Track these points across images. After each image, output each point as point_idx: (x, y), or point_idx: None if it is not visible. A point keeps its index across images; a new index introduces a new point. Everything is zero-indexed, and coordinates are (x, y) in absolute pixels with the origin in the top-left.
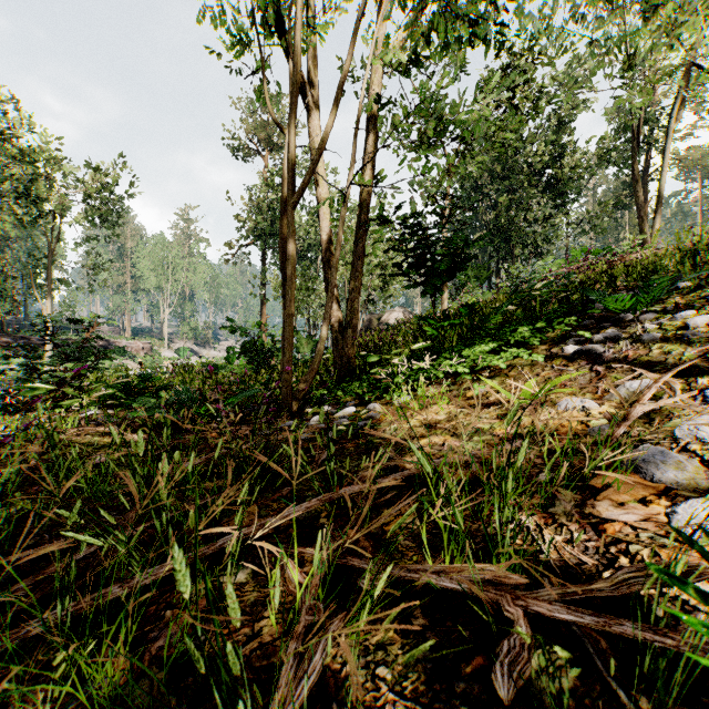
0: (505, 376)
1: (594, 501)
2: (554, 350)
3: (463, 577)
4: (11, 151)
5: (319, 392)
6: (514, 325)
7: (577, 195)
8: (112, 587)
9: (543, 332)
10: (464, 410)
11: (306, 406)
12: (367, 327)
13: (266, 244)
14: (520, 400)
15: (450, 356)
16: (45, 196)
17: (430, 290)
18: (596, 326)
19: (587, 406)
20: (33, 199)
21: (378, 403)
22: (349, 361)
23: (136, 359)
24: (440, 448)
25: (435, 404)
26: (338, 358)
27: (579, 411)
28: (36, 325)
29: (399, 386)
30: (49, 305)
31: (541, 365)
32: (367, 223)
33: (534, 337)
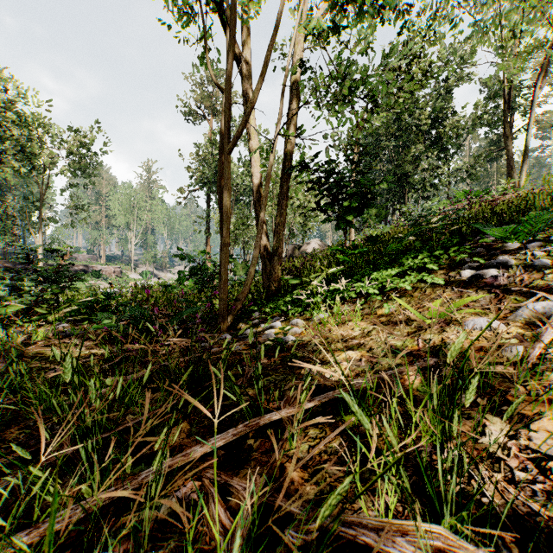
0: (410, 296)
1: (528, 431)
2: (452, 274)
3: (408, 541)
4: (10, 117)
5: (250, 309)
6: (415, 252)
7: (457, 150)
8: (20, 534)
9: (439, 259)
10: (376, 327)
11: (239, 320)
12: (289, 255)
13: (210, 190)
14: (429, 319)
15: (361, 279)
16: (37, 153)
17: (343, 224)
18: (487, 253)
19: (494, 326)
20: (28, 155)
21: (300, 319)
22: (275, 283)
23: (108, 280)
24: (358, 363)
25: (350, 321)
26: (266, 280)
27: (487, 331)
28: (19, 253)
29: (317, 304)
30: (40, 238)
31: (441, 287)
32: (290, 169)
33: (433, 263)
